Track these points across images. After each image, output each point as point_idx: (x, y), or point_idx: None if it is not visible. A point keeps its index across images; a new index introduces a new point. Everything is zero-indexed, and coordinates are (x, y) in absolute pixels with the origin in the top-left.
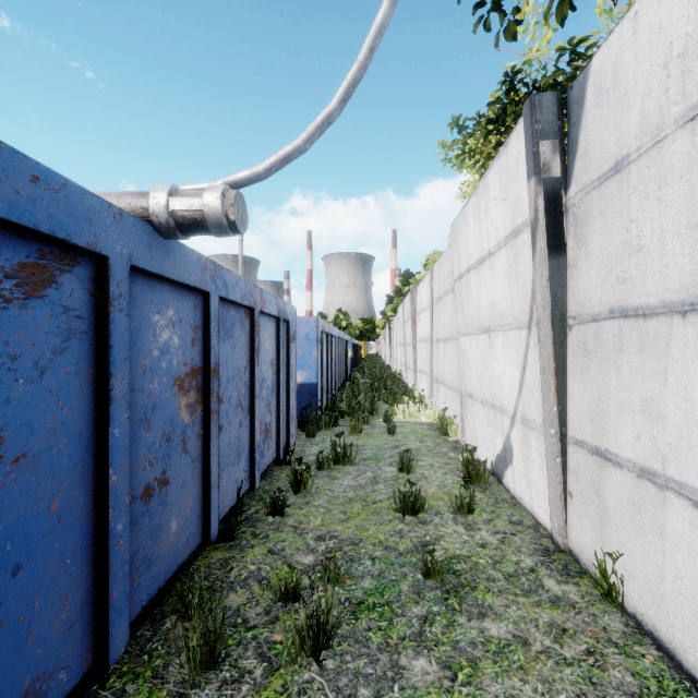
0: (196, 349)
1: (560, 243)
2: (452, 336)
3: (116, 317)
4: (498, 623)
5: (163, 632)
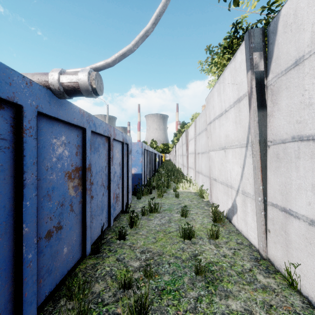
0: (78, 157)
1: (263, 104)
2: (205, 151)
3: (27, 140)
4: (236, 301)
5: (58, 307)
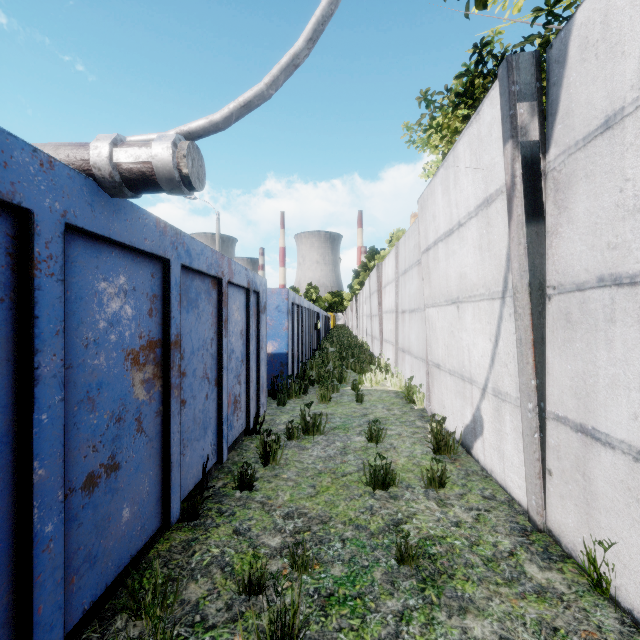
0: (154, 320)
1: (538, 210)
2: (417, 307)
3: (43, 283)
4: (482, 620)
5: (111, 633)
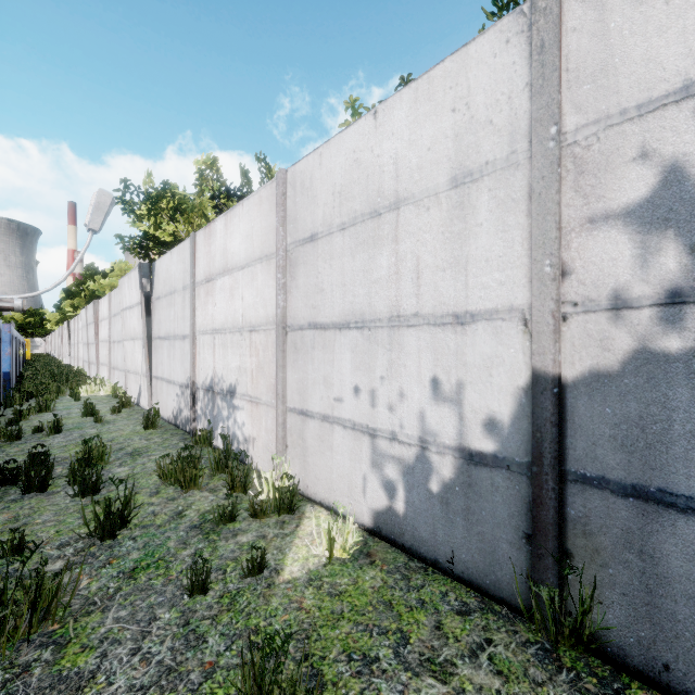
0: None
1: (150, 313)
2: (122, 340)
3: None
4: (120, 424)
5: None
